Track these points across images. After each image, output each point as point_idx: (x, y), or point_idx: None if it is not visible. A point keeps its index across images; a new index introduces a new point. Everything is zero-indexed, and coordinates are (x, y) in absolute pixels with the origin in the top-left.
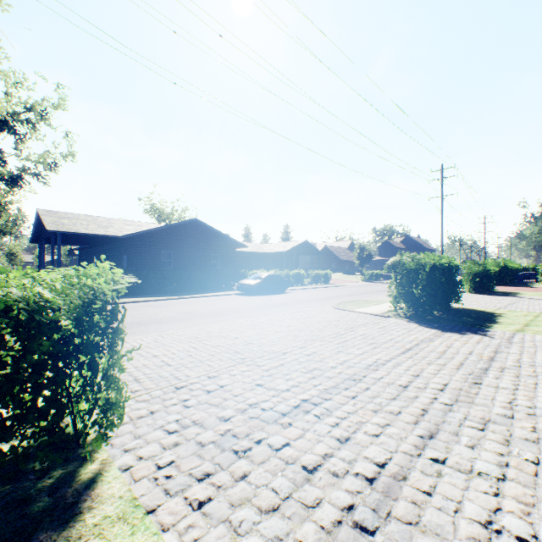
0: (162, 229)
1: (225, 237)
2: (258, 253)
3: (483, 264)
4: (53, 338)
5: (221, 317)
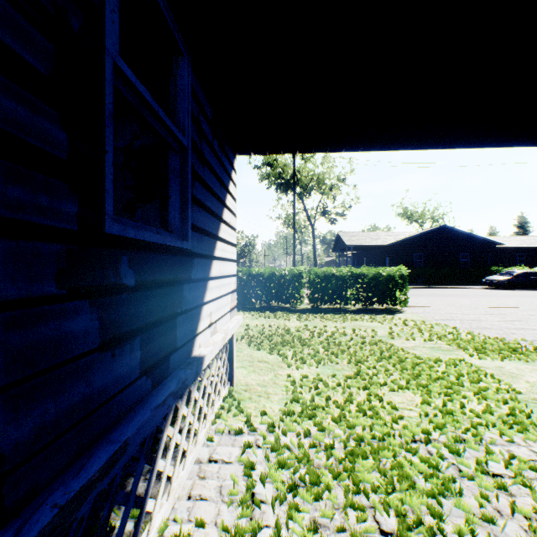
0: (413, 236)
1: (475, 237)
2: (529, 248)
3: None
4: (394, 281)
5: (454, 296)
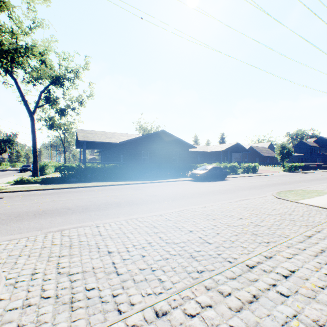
0: (142, 137)
1: (181, 141)
2: (203, 152)
3: None
4: None
5: (177, 201)
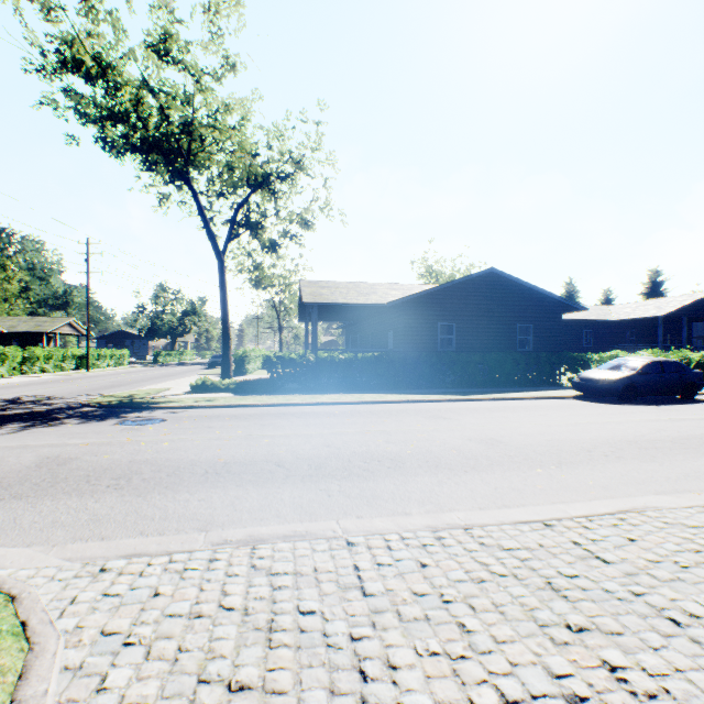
0: (438, 289)
1: (542, 295)
2: (598, 322)
3: None
4: None
5: (579, 470)
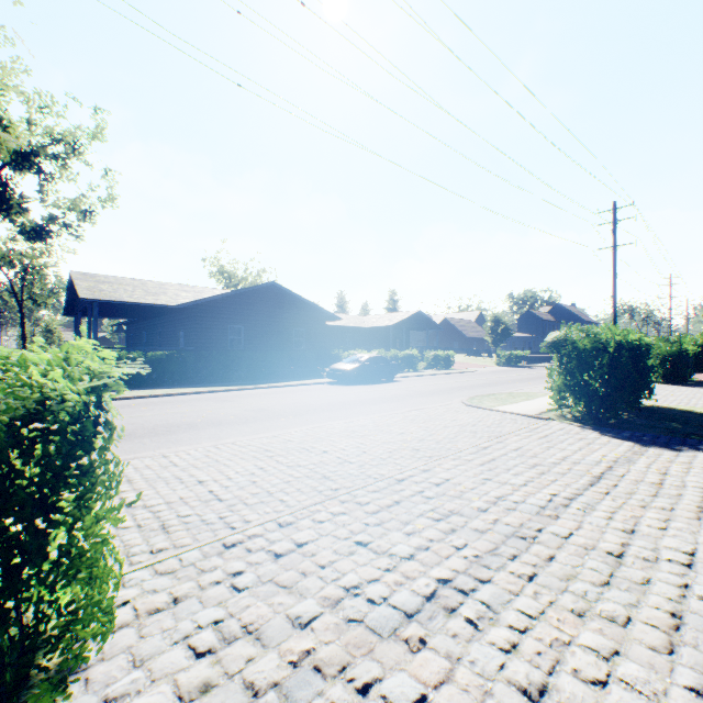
0: (228, 296)
1: (312, 306)
2: (356, 328)
3: (678, 342)
4: None
5: (304, 417)
